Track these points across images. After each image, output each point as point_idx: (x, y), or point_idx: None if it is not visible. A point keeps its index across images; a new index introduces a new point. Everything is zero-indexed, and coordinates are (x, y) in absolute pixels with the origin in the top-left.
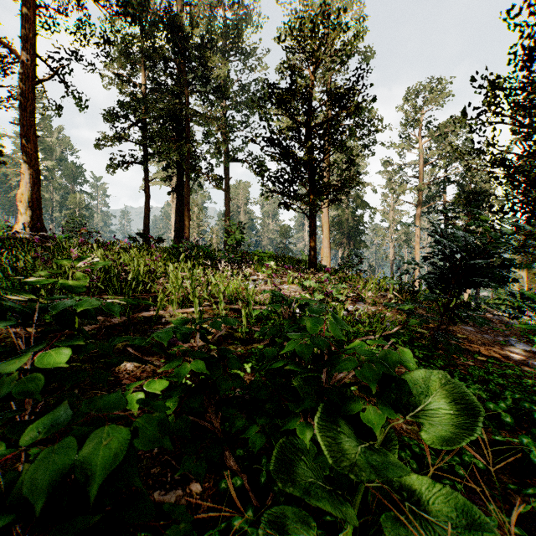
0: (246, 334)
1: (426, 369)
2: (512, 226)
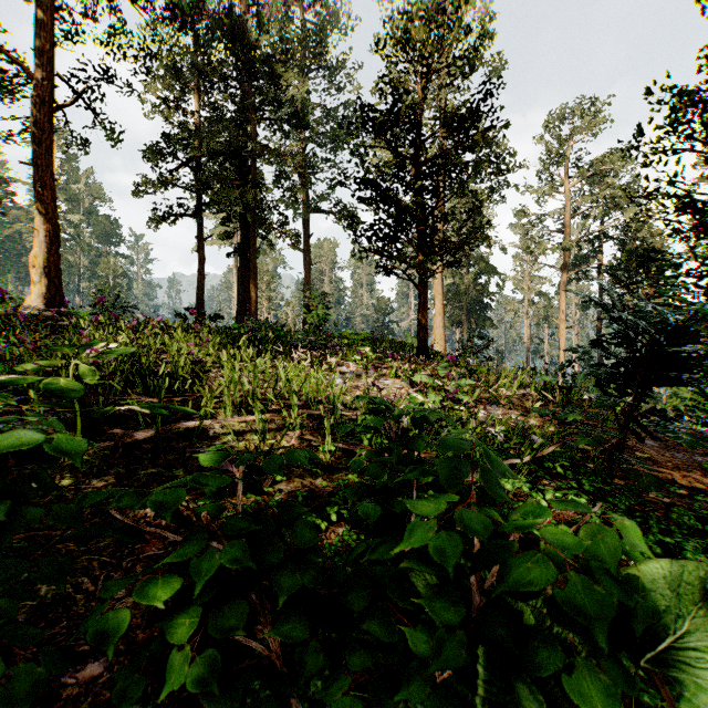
0: (331, 455)
1: (674, 565)
2: (704, 297)
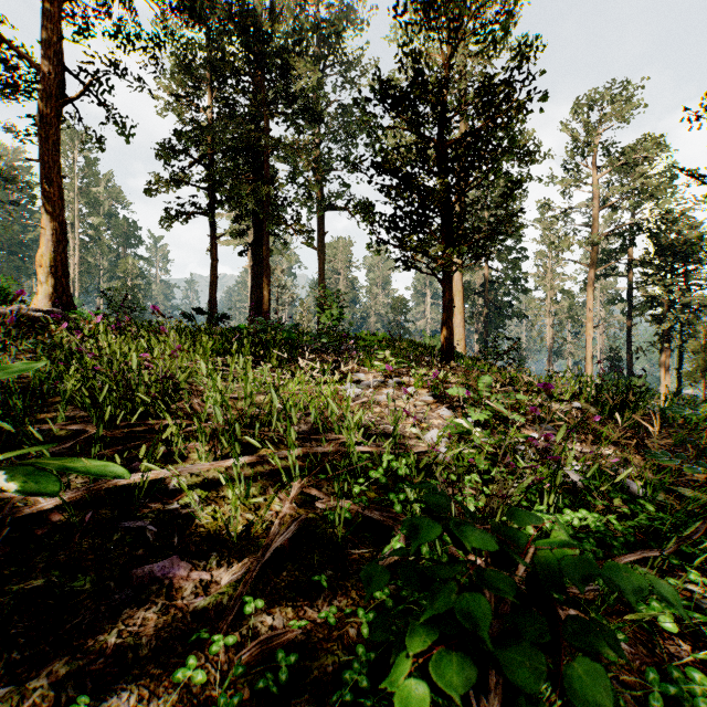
0: (344, 536)
1: None
2: None
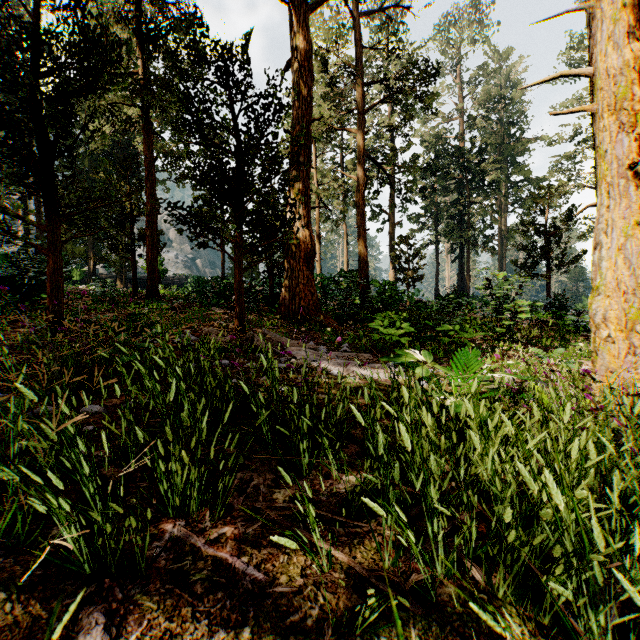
0: None
1: None
2: None
